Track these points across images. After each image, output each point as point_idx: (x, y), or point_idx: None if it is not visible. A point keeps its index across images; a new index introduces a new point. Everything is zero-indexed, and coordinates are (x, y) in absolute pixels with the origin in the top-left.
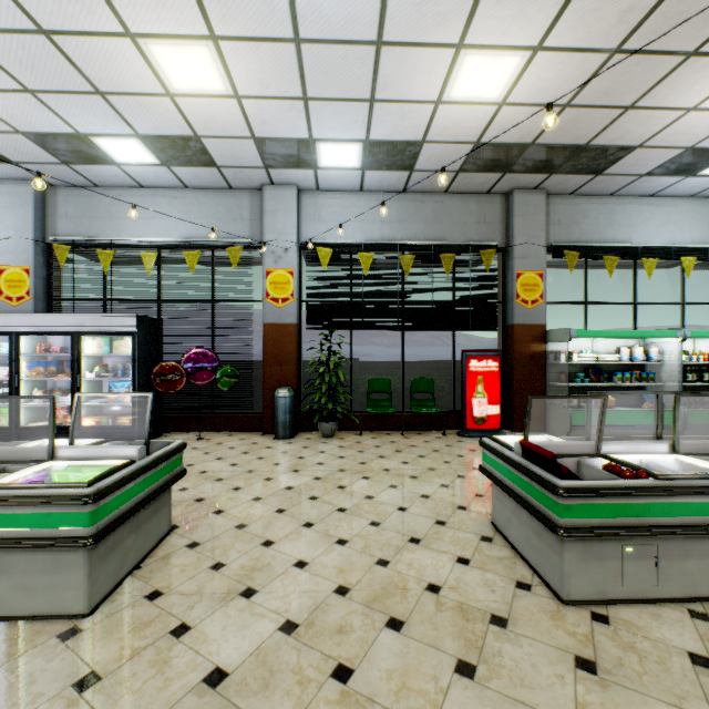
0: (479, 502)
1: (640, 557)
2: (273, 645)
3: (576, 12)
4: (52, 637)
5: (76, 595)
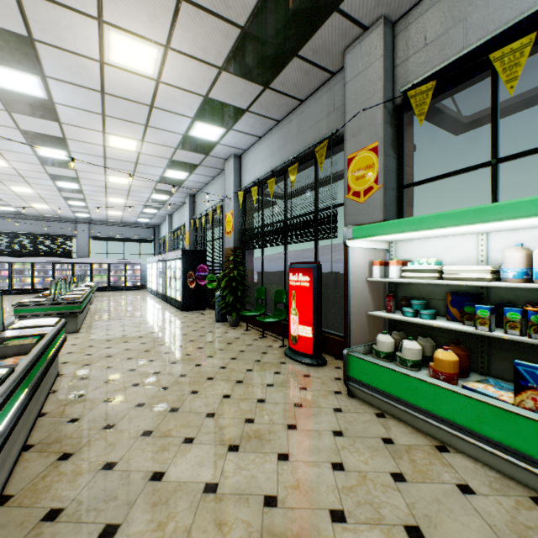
0: (96, 368)
1: None
2: None
3: None
4: None
5: None
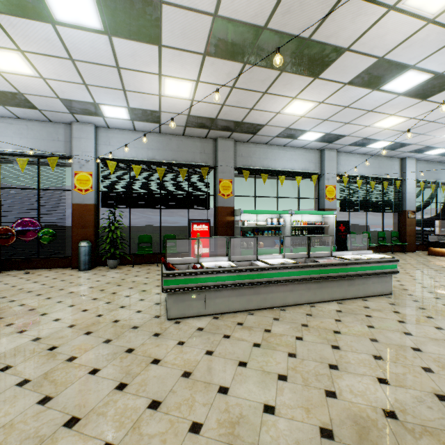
0: None
1: (199, 299)
2: (25, 345)
3: (208, 71)
4: None
5: None
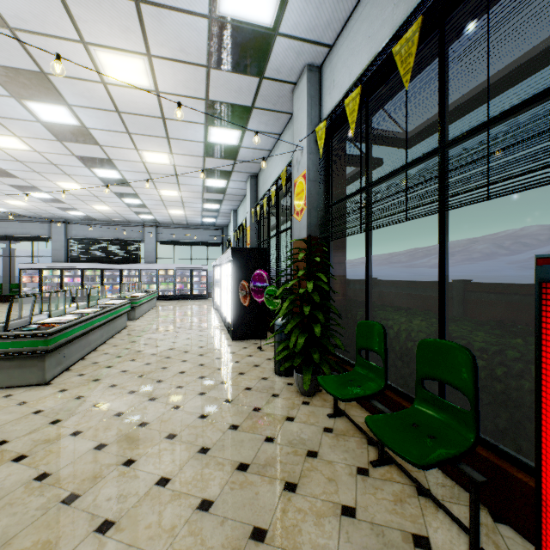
0: None
1: None
2: None
3: None
4: None
5: None
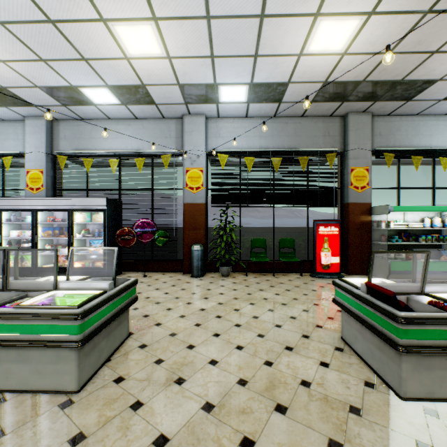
0: (330, 322)
1: None
2: (198, 420)
3: None
4: (55, 406)
5: (71, 378)
